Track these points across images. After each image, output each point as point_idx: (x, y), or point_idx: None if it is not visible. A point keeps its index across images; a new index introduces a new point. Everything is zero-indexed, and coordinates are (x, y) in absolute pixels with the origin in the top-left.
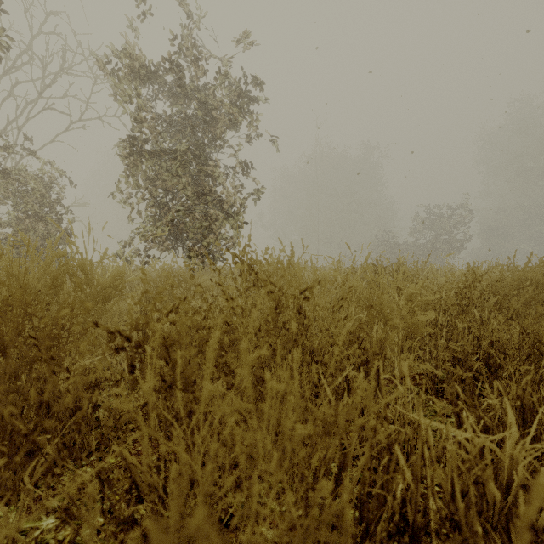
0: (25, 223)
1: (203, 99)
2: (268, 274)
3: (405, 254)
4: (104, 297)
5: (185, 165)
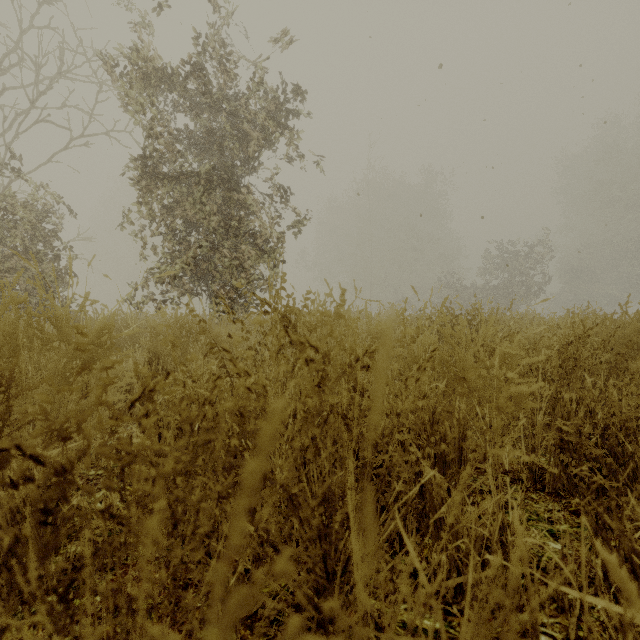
0: (13, 260)
1: (232, 109)
2: (309, 326)
3: (474, 299)
4: (88, 358)
5: (210, 190)
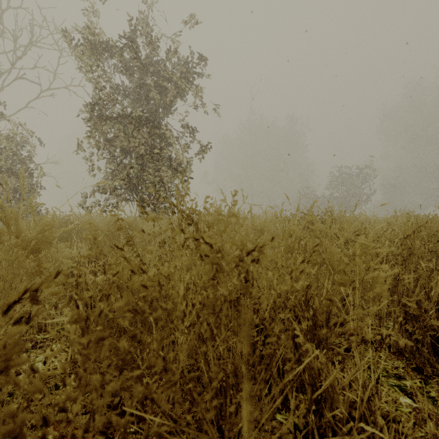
0: None
1: (155, 70)
2: (207, 224)
3: (323, 205)
4: (35, 249)
5: (139, 127)
